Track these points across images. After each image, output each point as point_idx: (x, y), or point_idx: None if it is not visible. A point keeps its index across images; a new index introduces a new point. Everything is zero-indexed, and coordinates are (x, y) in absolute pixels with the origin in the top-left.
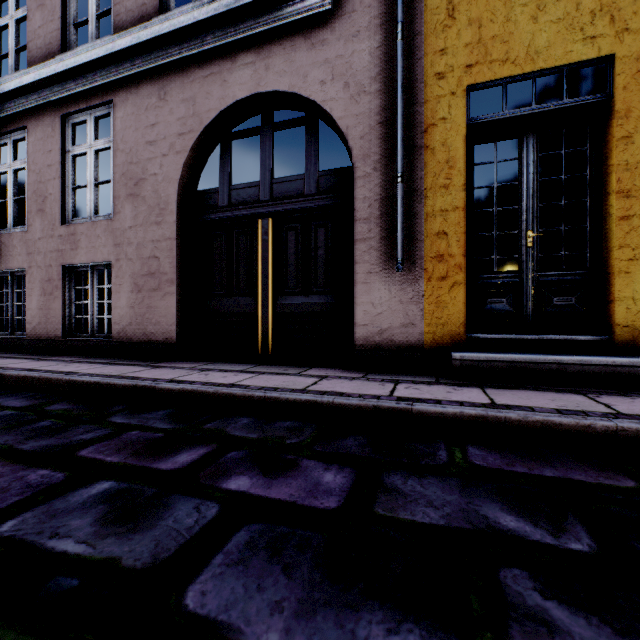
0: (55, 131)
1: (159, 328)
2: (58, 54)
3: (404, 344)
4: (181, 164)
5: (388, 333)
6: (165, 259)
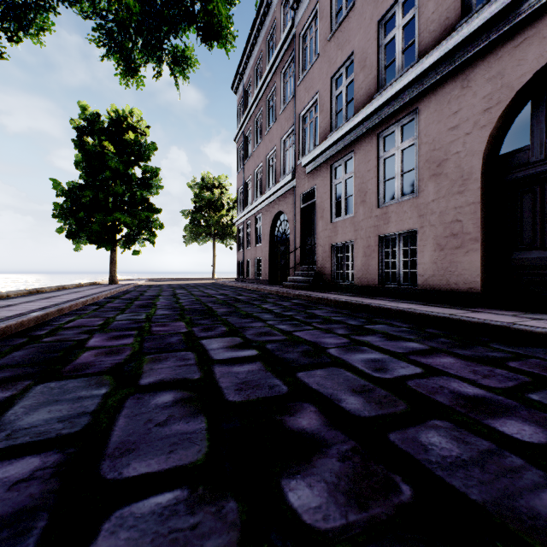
0: (372, 146)
1: (461, 279)
2: (374, 94)
3: None
4: (486, 136)
5: None
6: (467, 221)
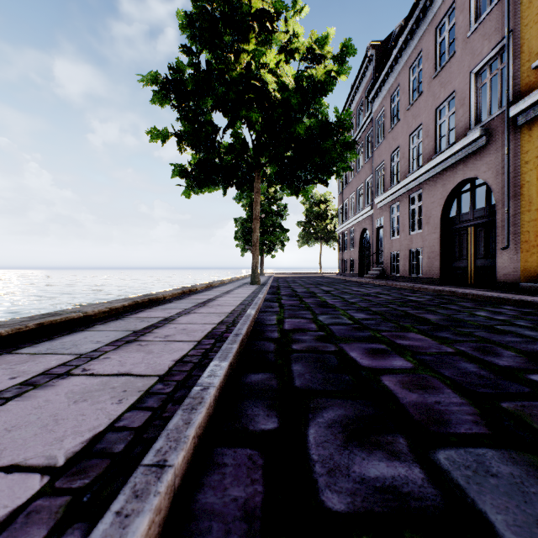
0: (406, 201)
1: (434, 272)
2: (407, 174)
3: (513, 280)
4: (440, 210)
5: (507, 275)
6: (436, 246)
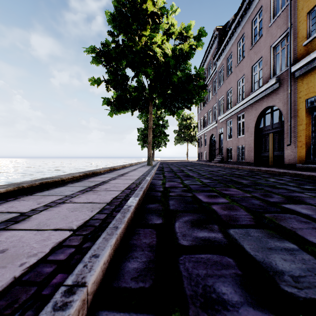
0: (236, 119)
1: (251, 159)
2: (236, 103)
3: (293, 163)
4: (254, 124)
5: (290, 160)
6: (252, 144)
